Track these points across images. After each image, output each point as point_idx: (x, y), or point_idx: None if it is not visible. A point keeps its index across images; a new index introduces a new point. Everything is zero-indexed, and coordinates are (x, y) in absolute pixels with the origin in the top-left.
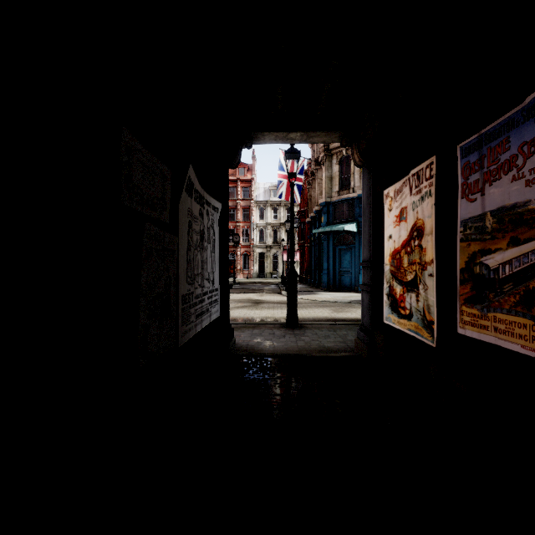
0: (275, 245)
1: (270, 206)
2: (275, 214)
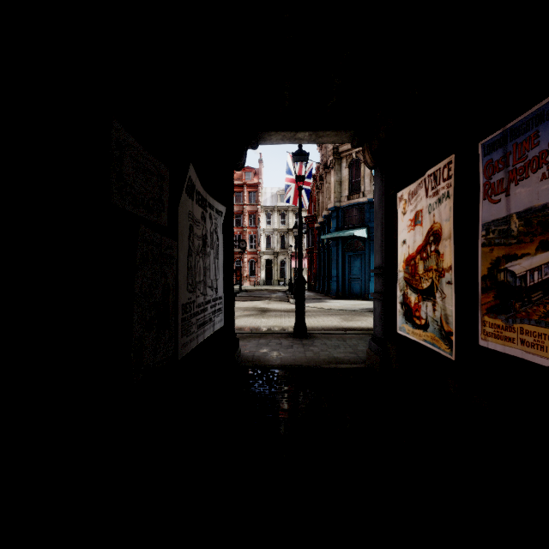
0: (282, 251)
1: (277, 211)
2: (282, 219)
